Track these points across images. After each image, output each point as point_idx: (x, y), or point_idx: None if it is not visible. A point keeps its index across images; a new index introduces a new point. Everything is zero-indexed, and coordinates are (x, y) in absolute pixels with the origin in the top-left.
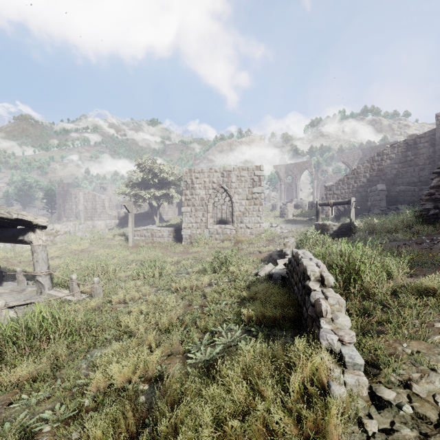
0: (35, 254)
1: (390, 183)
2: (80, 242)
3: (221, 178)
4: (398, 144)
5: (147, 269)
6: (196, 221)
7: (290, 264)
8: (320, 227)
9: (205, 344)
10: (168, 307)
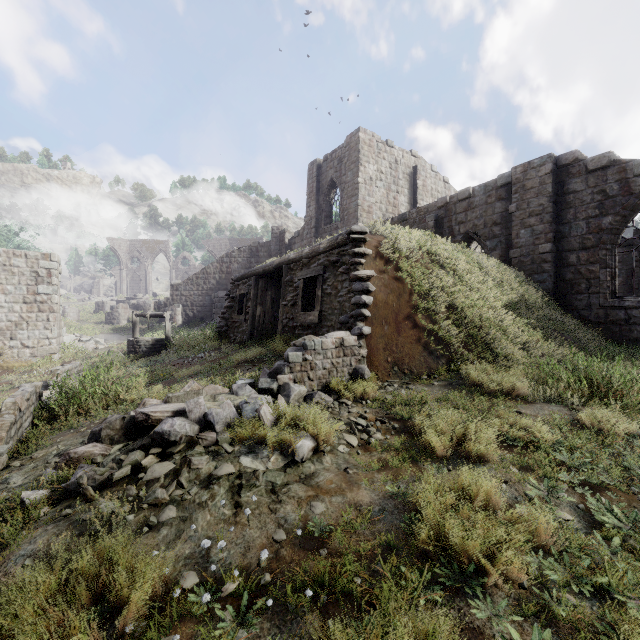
0: None
1: None
2: None
3: None
4: (244, 248)
5: None
6: None
7: None
8: (132, 343)
9: None
10: None
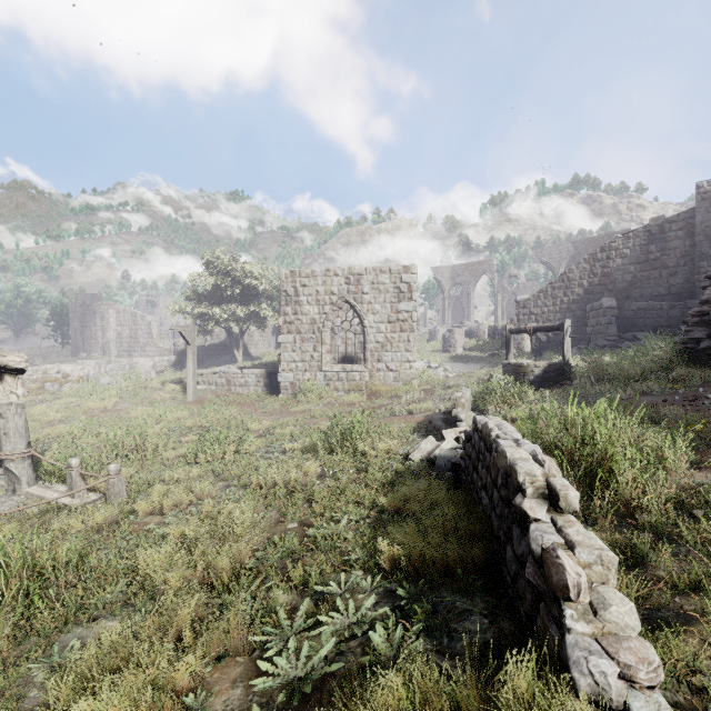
0: (2, 420)
1: (621, 296)
2: (102, 395)
3: (344, 286)
4: (635, 232)
5: (213, 445)
6: (302, 359)
7: (469, 443)
8: (511, 369)
9: (300, 627)
10: (235, 532)
